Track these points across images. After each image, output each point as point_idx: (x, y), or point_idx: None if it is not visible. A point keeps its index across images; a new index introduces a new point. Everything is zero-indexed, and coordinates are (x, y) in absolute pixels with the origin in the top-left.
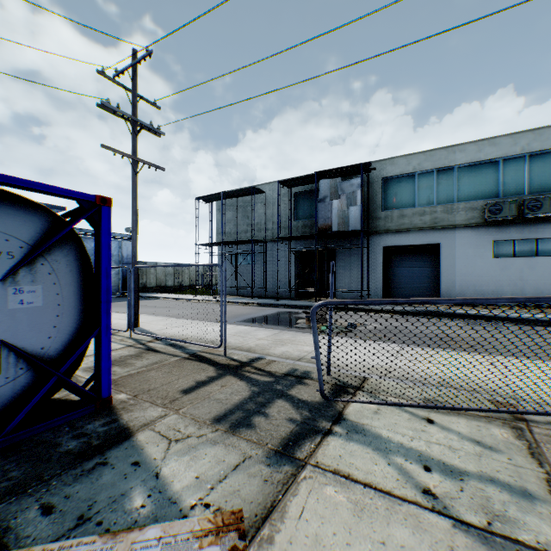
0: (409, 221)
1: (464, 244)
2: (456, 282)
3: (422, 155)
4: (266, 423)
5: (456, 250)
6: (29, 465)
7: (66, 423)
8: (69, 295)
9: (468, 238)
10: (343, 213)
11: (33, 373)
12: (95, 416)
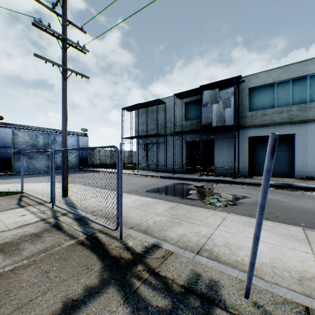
0: (269, 118)
1: None
2: (308, 162)
3: (280, 69)
4: None
5: (308, 138)
6: None
7: None
8: None
9: None
10: (221, 113)
11: None
12: None
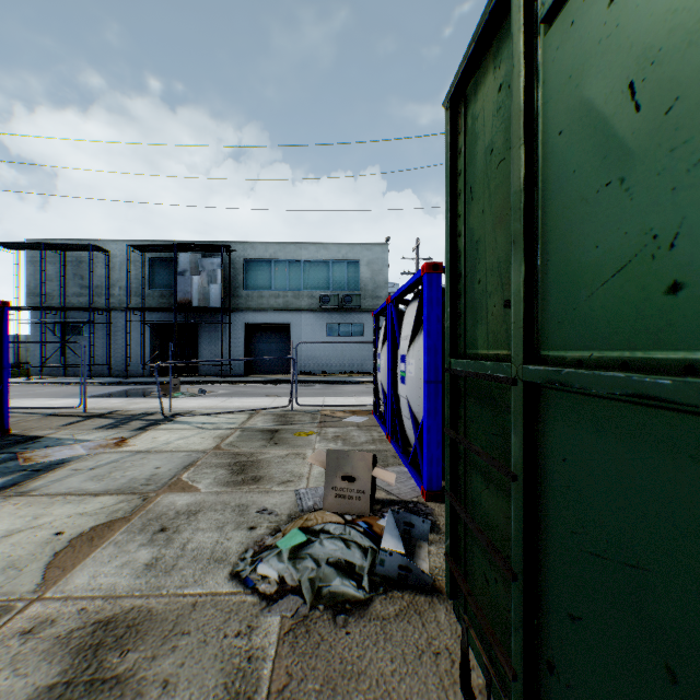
0: (267, 302)
1: (308, 324)
2: (303, 356)
3: (277, 245)
4: (130, 426)
5: (303, 329)
6: None
7: None
8: None
9: (311, 320)
10: (205, 289)
11: None
12: (6, 437)
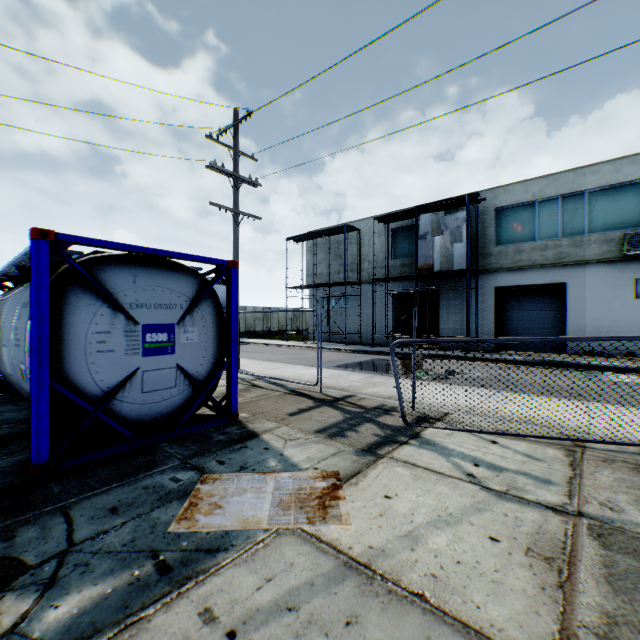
0: (527, 257)
1: (597, 282)
2: (587, 328)
3: (543, 180)
4: (356, 435)
5: (587, 290)
6: (199, 445)
7: (211, 427)
8: (211, 335)
9: (602, 276)
10: (447, 250)
11: (191, 389)
12: (229, 424)
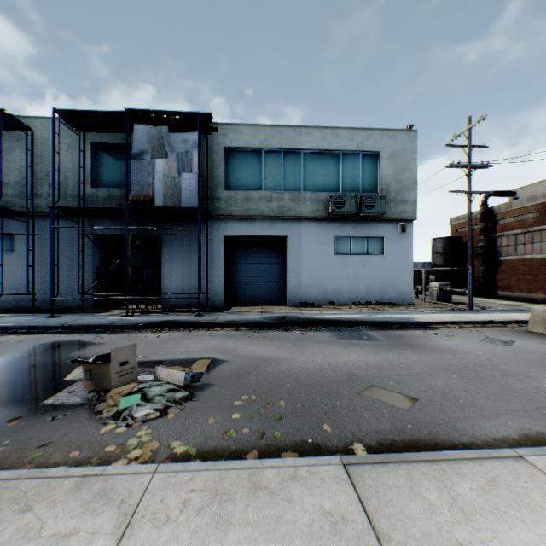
0: (255, 207)
1: (310, 238)
2: (303, 281)
3: (269, 129)
4: None
5: (303, 244)
6: None
7: None
8: None
9: (314, 233)
10: (173, 180)
11: None
12: None
